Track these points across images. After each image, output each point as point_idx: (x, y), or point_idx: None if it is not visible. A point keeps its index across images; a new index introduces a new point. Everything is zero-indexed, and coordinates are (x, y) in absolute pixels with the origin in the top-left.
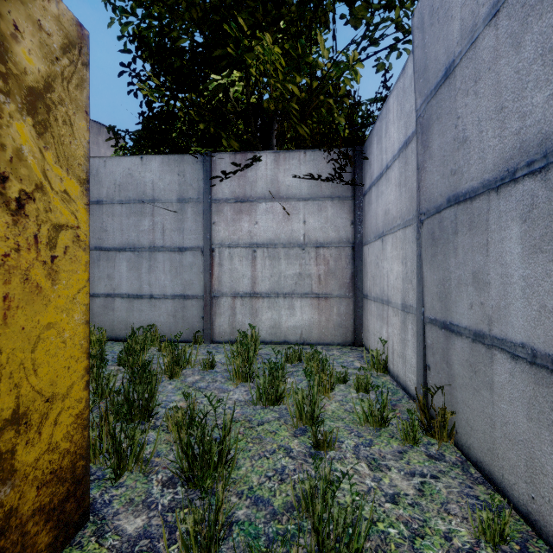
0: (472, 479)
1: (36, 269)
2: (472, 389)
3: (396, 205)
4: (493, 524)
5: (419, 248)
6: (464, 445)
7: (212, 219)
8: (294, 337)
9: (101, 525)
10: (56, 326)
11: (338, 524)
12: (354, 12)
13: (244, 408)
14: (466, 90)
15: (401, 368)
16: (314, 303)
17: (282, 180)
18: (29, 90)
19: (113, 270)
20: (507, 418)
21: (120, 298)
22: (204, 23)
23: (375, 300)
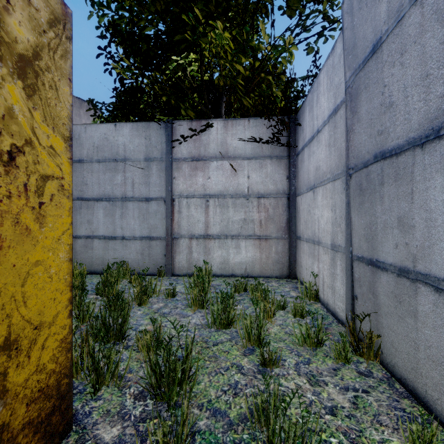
0: (397, 393)
1: (26, 213)
2: (397, 316)
3: (326, 162)
4: (422, 435)
5: (347, 197)
6: (389, 364)
7: (173, 175)
8: (240, 271)
9: (82, 434)
10: (43, 263)
11: (289, 436)
12: (290, 4)
13: (201, 330)
14: (392, 62)
15: (330, 297)
16: (257, 243)
17: (230, 142)
18: (20, 57)
19: (92, 217)
20: (431, 342)
21: (98, 239)
22: (166, 15)
23: (307, 241)
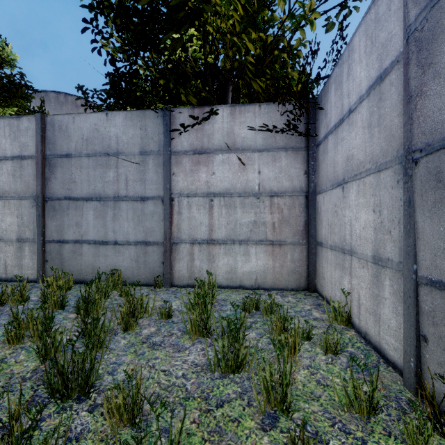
0: None
1: None
2: None
3: (364, 148)
4: None
5: (408, 193)
6: None
7: (172, 170)
8: (249, 282)
9: None
10: None
11: None
12: None
13: (200, 376)
14: None
15: (372, 326)
16: (269, 250)
17: (237, 132)
18: None
19: (81, 218)
20: None
21: (87, 244)
22: None
23: (333, 248)
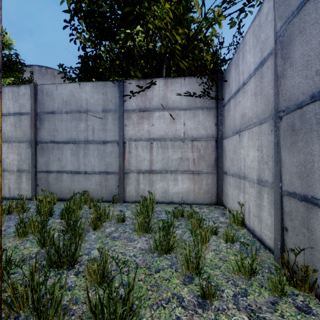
0: None
1: None
2: None
3: (252, 109)
4: None
5: (276, 138)
6: None
7: (124, 123)
8: (177, 199)
9: None
10: None
11: None
12: None
13: (144, 255)
14: None
15: (257, 225)
16: (191, 177)
17: (169, 97)
18: None
19: (62, 156)
20: None
21: (66, 173)
22: None
23: (233, 175)
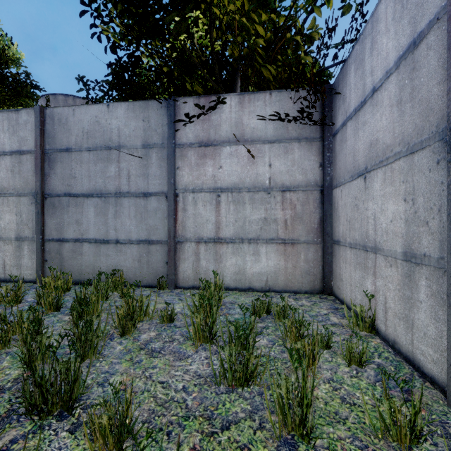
0: None
1: None
2: None
3: (391, 129)
4: None
5: None
6: None
7: (176, 164)
8: (259, 284)
9: None
10: None
11: None
12: None
13: (203, 390)
14: None
15: (403, 333)
16: (280, 249)
17: (246, 122)
18: None
19: (81, 216)
20: None
21: (88, 243)
22: None
23: (352, 246)
